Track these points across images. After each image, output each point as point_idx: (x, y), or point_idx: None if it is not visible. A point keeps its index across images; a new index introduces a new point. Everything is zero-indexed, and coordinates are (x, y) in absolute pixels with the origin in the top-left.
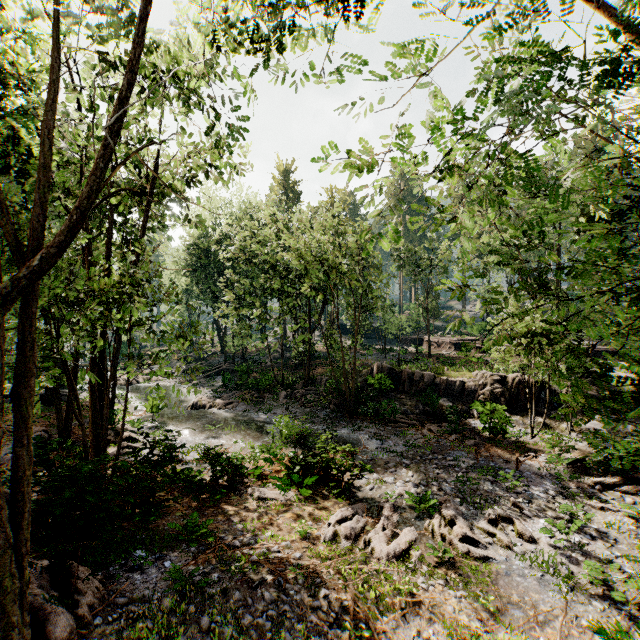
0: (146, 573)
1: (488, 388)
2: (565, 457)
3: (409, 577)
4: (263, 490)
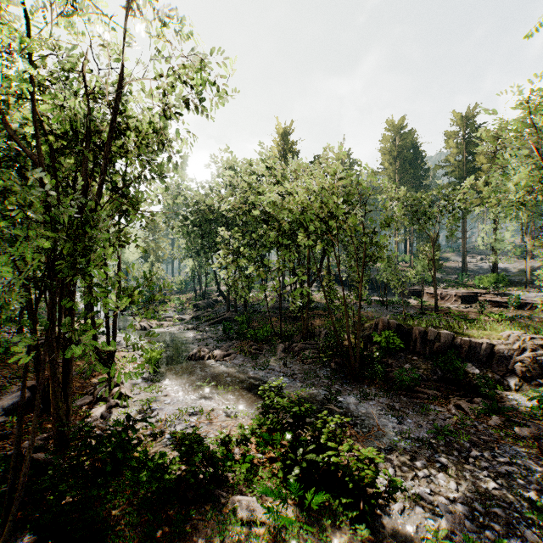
0: None
1: (527, 354)
2: None
3: None
4: (250, 501)
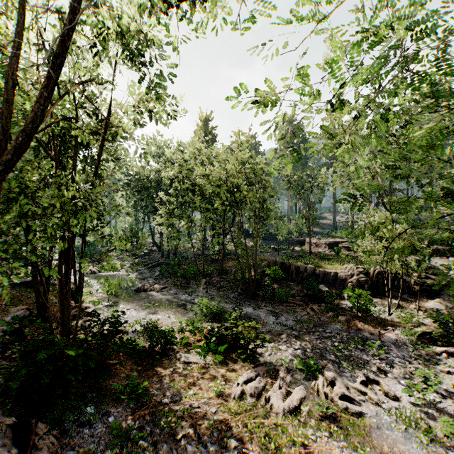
0: (93, 427)
1: (355, 277)
2: (415, 330)
3: (301, 429)
4: (188, 355)
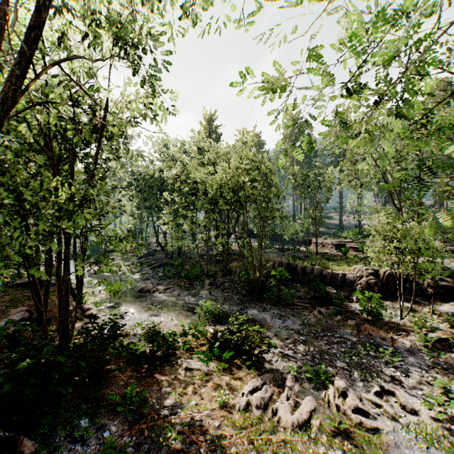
0: (86, 444)
1: (364, 279)
2: (430, 336)
3: (312, 447)
4: (190, 361)
